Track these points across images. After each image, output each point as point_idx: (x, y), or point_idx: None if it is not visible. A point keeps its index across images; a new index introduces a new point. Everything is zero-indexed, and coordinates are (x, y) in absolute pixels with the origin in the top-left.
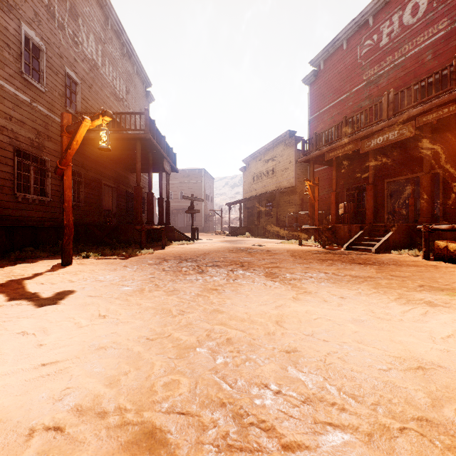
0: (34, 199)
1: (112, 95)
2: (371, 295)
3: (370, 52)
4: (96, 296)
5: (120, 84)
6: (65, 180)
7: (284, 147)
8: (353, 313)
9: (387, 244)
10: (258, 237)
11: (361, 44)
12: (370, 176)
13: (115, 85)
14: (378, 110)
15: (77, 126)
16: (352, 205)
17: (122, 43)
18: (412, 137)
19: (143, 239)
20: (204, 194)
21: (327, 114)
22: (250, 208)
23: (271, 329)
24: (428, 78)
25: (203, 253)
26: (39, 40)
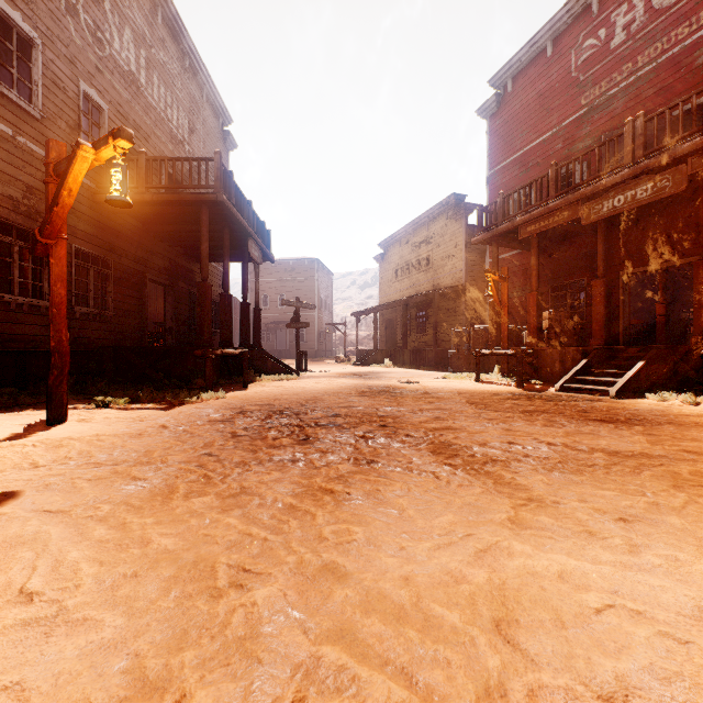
0: (20, 304)
1: (164, 134)
2: (686, 511)
3: (594, 58)
4: (61, 510)
5: (178, 116)
6: (52, 265)
7: (447, 221)
8: (692, 589)
9: (637, 382)
10: (405, 367)
11: (578, 46)
12: (599, 264)
13: (169, 118)
14: (616, 150)
15: (68, 160)
16: (563, 314)
17: (183, 49)
18: (670, 197)
19: (208, 373)
20: (318, 299)
21: (518, 165)
22: (391, 320)
23: (489, 668)
24: (698, 97)
25: (312, 397)
26: (30, 30)
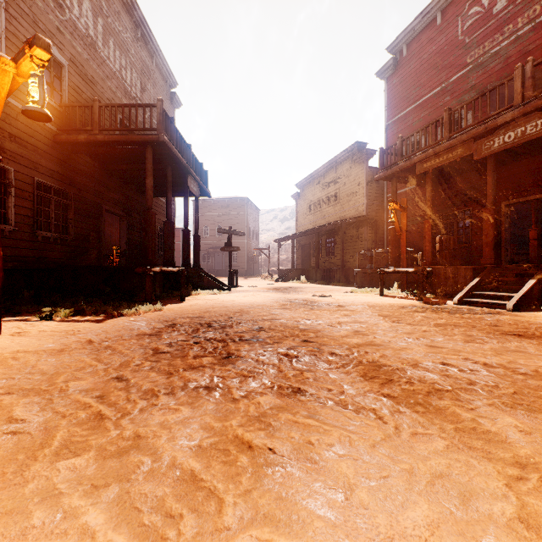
0: None
1: (119, 90)
2: None
3: (478, 23)
4: None
5: (131, 77)
6: None
7: (351, 164)
8: None
9: (531, 297)
10: (317, 283)
11: (464, 14)
12: (488, 194)
13: (123, 77)
14: (506, 93)
15: None
16: (452, 239)
17: (135, 21)
18: None
19: (148, 288)
20: (248, 229)
21: (412, 116)
22: (305, 245)
23: None
24: None
25: (239, 309)
26: None
